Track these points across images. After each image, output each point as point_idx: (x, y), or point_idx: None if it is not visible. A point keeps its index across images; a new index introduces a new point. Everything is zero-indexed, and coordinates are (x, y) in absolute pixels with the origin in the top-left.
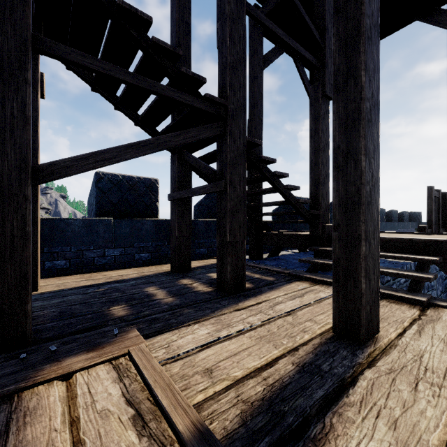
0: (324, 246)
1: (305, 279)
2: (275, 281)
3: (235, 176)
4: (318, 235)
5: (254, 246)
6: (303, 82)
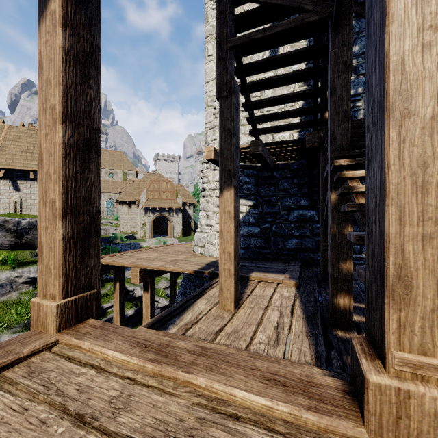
0: None
1: None
2: (339, 357)
3: (329, 212)
4: None
5: None
6: None
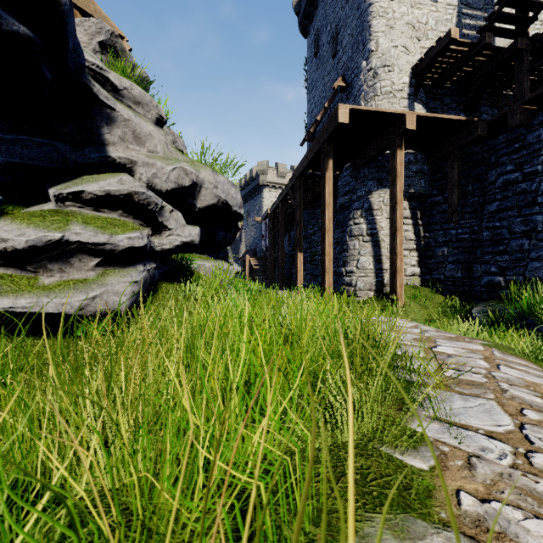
0: None
1: None
2: None
3: None
4: None
5: None
6: None
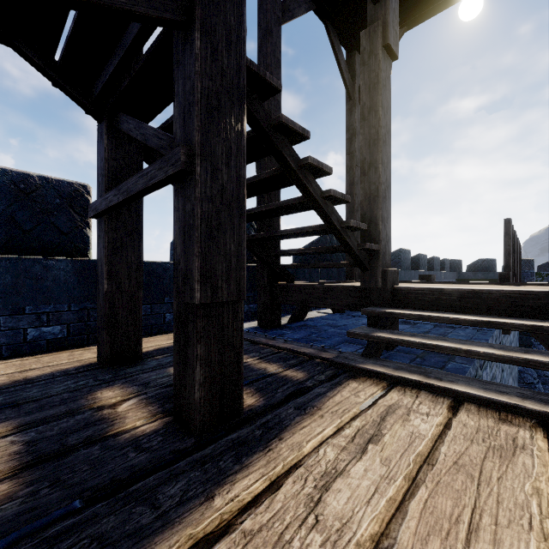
0: (386, 307)
1: (365, 374)
2: (308, 381)
3: (217, 140)
4: (375, 286)
5: (267, 306)
6: (338, 63)
